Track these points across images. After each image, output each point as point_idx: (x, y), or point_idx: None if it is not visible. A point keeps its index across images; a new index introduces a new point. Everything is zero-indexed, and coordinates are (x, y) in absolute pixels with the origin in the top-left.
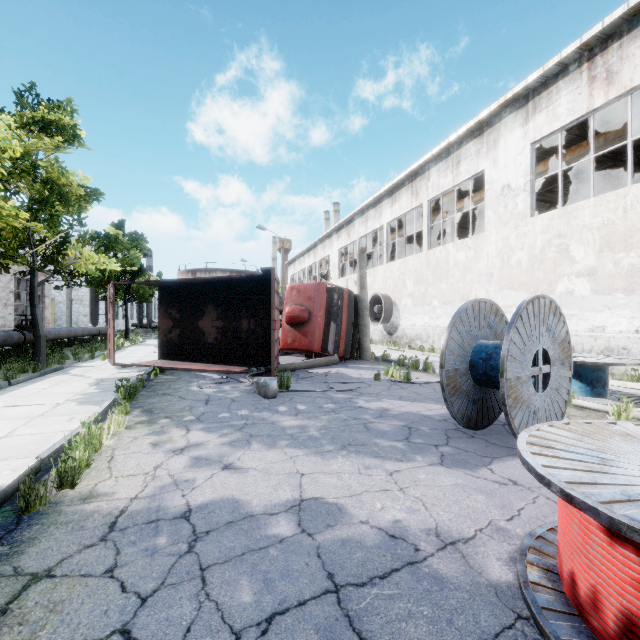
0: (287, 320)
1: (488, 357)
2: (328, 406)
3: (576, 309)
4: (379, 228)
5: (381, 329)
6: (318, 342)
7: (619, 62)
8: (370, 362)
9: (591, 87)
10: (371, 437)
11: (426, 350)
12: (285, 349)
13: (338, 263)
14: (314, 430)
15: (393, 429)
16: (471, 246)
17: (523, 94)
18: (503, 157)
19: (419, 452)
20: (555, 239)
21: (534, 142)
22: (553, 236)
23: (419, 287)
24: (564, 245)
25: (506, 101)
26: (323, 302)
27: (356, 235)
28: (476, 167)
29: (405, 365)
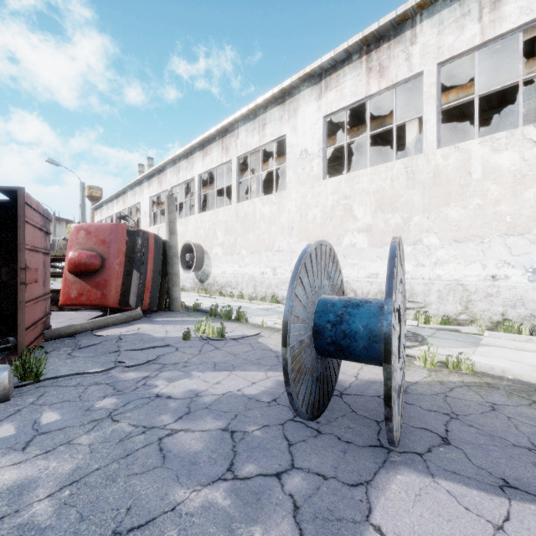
0: (70, 268)
1: (338, 320)
2: (104, 404)
3: (358, 259)
4: (191, 179)
5: (193, 277)
6: (115, 295)
7: (388, 60)
8: (180, 313)
9: (368, 76)
10: (167, 485)
11: (236, 296)
12: (67, 305)
13: (149, 211)
14: (45, 496)
15: (207, 444)
16: (275, 201)
17: (318, 72)
18: (302, 125)
19: (257, 512)
20: (342, 200)
21: (326, 116)
22: (341, 197)
23: (229, 237)
24: (349, 205)
25: (305, 75)
26: (122, 247)
27: (168, 184)
28: (279, 131)
29: (217, 314)
